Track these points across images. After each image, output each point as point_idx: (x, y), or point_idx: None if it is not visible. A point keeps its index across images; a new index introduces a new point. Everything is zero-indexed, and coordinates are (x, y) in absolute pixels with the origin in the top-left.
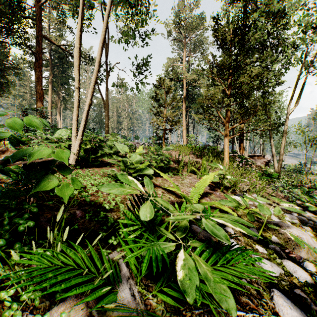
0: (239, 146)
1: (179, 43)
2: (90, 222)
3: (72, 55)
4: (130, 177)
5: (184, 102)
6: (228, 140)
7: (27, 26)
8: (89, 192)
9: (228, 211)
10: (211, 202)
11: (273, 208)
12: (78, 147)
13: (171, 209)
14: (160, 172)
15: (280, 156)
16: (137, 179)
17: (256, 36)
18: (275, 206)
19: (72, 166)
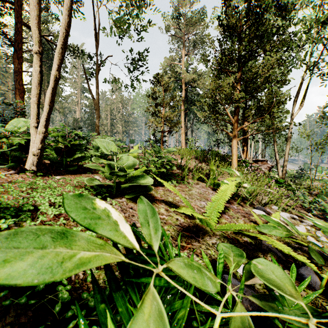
0: (243, 151)
1: (177, 42)
2: (10, 307)
3: None
4: (99, 203)
5: (183, 104)
6: (236, 142)
7: (6, 13)
8: (38, 220)
9: (291, 253)
10: (238, 225)
11: (300, 223)
12: (39, 144)
13: (213, 292)
14: (163, 181)
15: (284, 161)
16: (130, 190)
17: (269, 23)
18: (301, 221)
19: (28, 172)
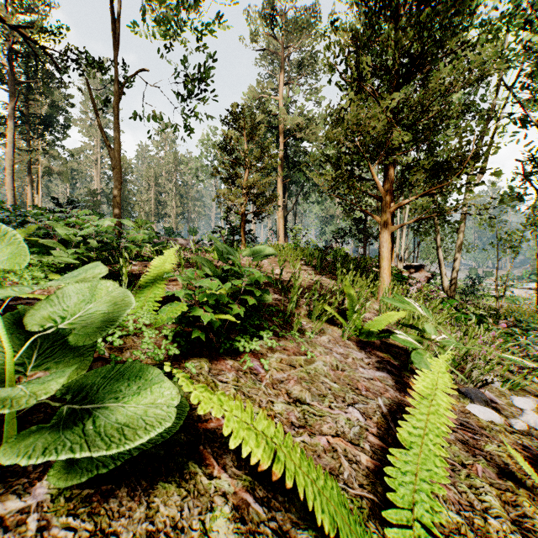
0: None
1: (270, 63)
2: None
3: (48, 53)
4: None
5: (280, 168)
6: (389, 234)
7: None
8: None
9: None
10: None
11: None
12: None
13: None
14: (222, 400)
15: (453, 267)
16: None
17: None
18: None
19: None
